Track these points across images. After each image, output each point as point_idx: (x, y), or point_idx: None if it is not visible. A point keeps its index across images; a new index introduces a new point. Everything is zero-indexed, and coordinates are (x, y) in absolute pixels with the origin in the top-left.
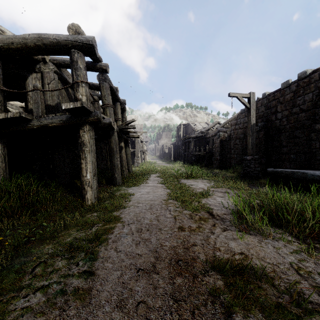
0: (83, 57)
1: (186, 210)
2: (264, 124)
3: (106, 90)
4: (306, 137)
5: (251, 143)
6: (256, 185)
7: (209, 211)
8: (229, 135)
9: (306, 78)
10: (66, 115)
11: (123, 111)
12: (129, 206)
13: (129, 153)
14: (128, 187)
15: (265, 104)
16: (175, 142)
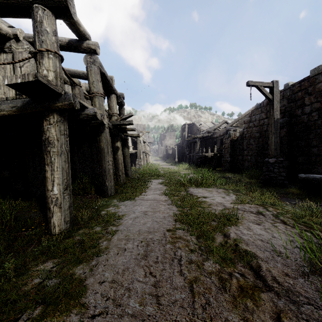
0: (51, 17)
1: (209, 261)
2: (287, 120)
3: (95, 75)
4: None
5: (274, 142)
6: (287, 196)
7: (252, 264)
8: (242, 134)
9: None
10: (22, 99)
11: (121, 107)
12: (108, 248)
13: (128, 155)
14: (121, 200)
15: (288, 96)
16: (179, 143)
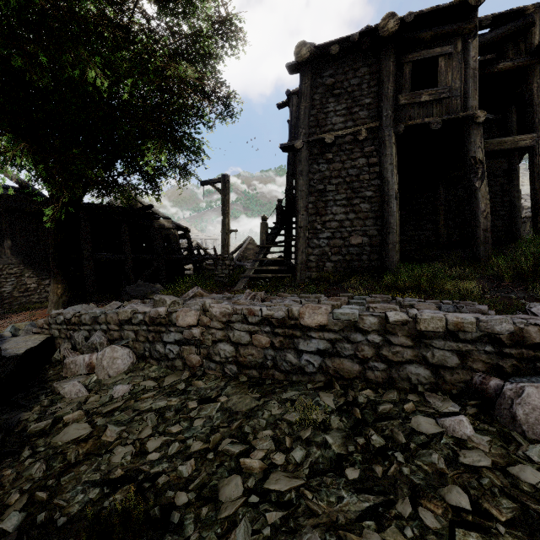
0: None
1: None
2: None
3: None
4: None
5: None
6: None
7: None
8: None
9: None
10: None
11: None
12: None
13: None
14: None
15: None
16: None
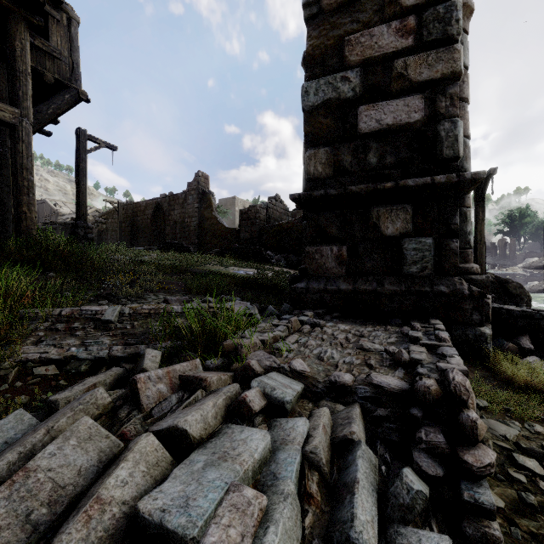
0: None
1: None
2: (131, 222)
3: None
4: (150, 233)
5: (119, 233)
6: None
7: None
8: (107, 227)
9: (149, 201)
10: None
11: None
12: None
13: None
14: None
15: (132, 209)
16: None
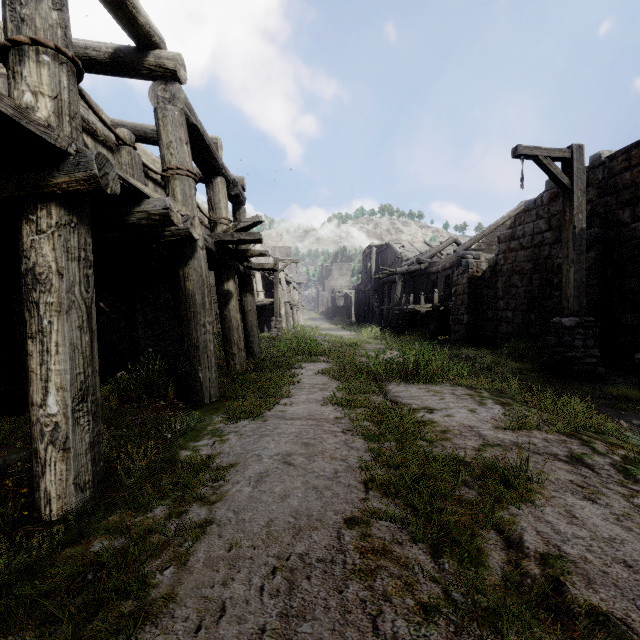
0: None
1: None
2: (599, 233)
3: (175, 129)
4: None
5: (574, 281)
6: (617, 405)
7: None
8: (493, 265)
9: None
10: None
11: (237, 206)
12: (168, 604)
13: (252, 309)
14: (230, 418)
15: (600, 181)
16: (359, 284)
